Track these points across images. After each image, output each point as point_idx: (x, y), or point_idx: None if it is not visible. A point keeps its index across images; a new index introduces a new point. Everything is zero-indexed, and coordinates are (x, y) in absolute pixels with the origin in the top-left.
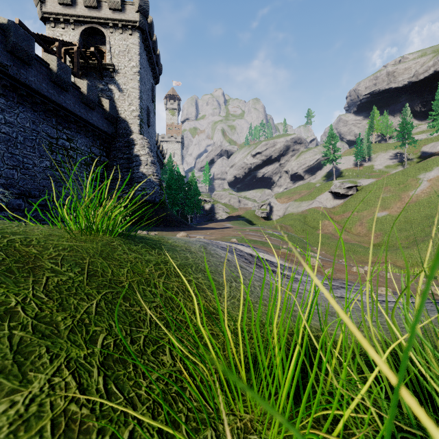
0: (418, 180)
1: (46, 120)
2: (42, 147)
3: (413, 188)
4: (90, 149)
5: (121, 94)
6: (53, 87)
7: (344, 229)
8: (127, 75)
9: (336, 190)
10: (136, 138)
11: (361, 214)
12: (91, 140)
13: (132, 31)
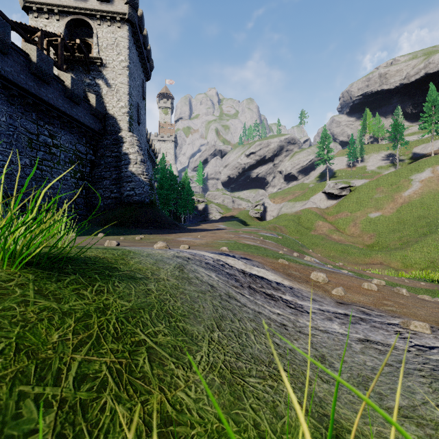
0: (410, 181)
1: (25, 114)
2: (21, 143)
3: (406, 189)
4: (76, 146)
5: (109, 89)
6: (33, 79)
7: (338, 230)
8: (115, 70)
9: (330, 190)
10: (124, 136)
11: (354, 214)
12: (76, 137)
13: (120, 24)
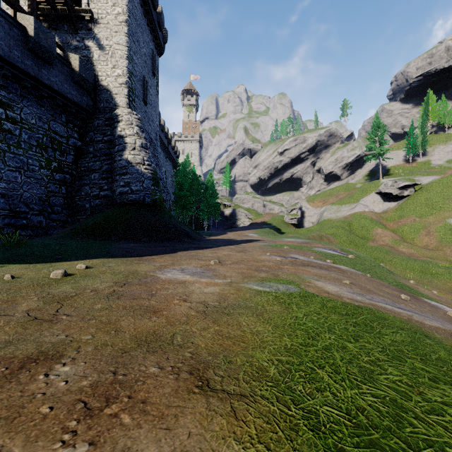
0: None
1: None
2: None
3: None
4: (49, 125)
5: (102, 52)
6: None
7: (404, 240)
8: (110, 26)
9: (387, 190)
10: (120, 113)
11: (425, 220)
12: (50, 112)
13: None
